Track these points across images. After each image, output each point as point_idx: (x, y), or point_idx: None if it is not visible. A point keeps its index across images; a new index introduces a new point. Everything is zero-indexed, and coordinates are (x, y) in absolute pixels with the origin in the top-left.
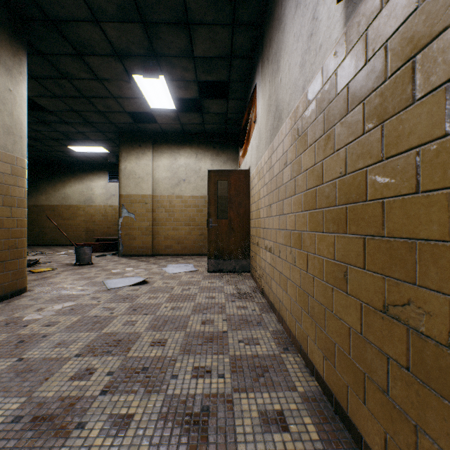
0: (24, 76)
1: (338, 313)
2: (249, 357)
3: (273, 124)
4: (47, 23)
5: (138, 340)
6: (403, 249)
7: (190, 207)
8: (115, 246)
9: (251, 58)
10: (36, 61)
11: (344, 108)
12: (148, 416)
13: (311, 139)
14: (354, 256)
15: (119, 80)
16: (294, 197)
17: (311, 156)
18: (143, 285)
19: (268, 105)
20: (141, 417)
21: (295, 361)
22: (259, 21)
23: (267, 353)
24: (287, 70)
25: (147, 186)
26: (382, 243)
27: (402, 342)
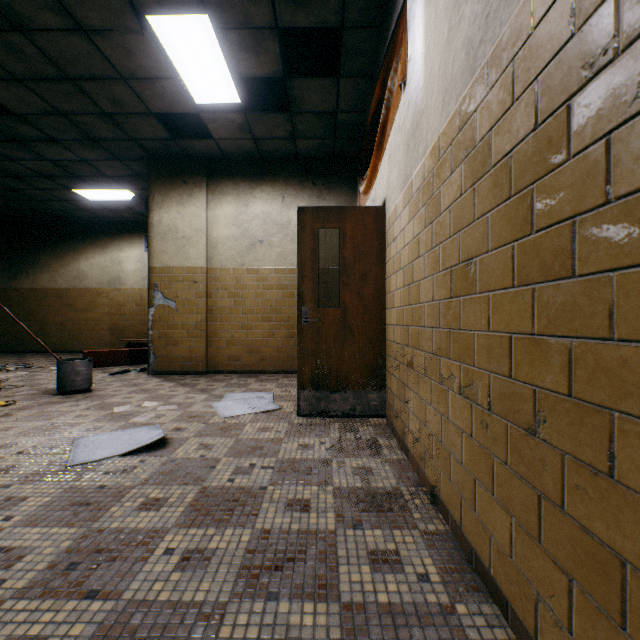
0: None
1: None
2: None
3: (486, 3)
4: None
5: None
6: None
7: (271, 289)
8: None
9: None
10: None
11: None
12: None
13: None
14: None
15: (121, 30)
16: None
17: None
18: (154, 452)
19: None
20: None
21: None
22: None
23: None
24: None
25: (197, 252)
26: None
27: None
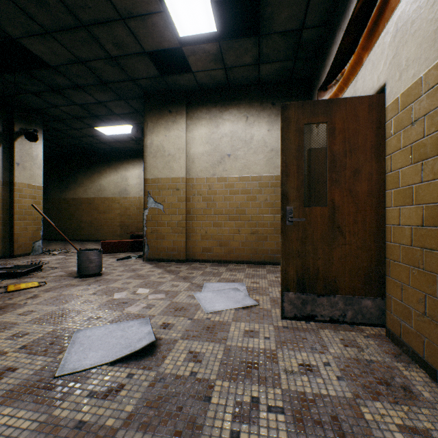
0: None
1: None
2: None
3: None
4: None
5: None
6: None
7: (237, 194)
8: None
9: None
10: None
11: None
12: None
13: None
14: None
15: None
16: None
17: None
18: (142, 360)
19: None
20: None
21: None
22: None
23: None
24: None
25: (178, 166)
26: None
27: None
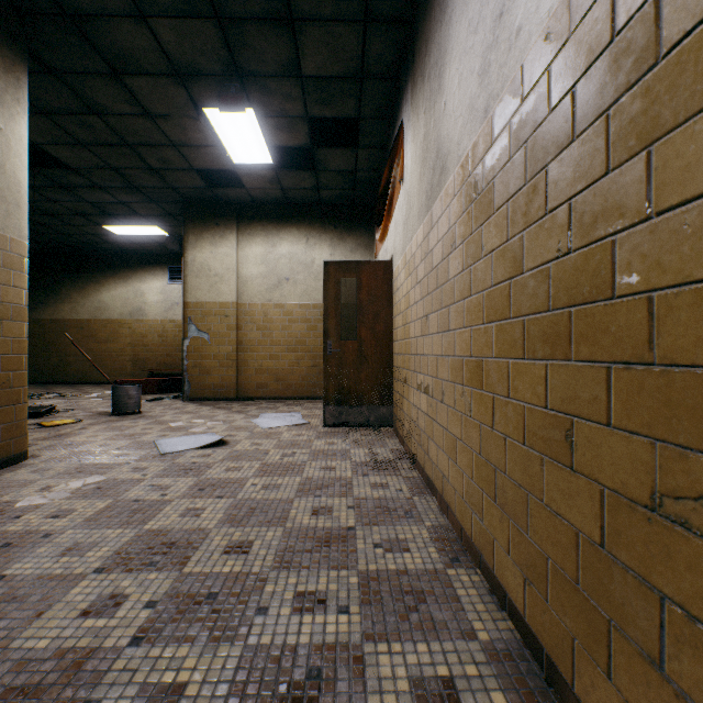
0: (23, 107)
1: (554, 504)
2: (393, 575)
3: (431, 180)
4: (61, 20)
5: (204, 543)
6: (697, 387)
7: (296, 323)
8: (179, 384)
9: (394, 77)
10: (47, 85)
11: (567, 132)
12: (211, 689)
13: (500, 197)
14: (587, 402)
15: (181, 116)
16: (470, 299)
17: (500, 226)
18: (219, 447)
19: (424, 151)
20: (199, 690)
21: (472, 581)
22: (407, 15)
23: (423, 567)
24: (456, 86)
25: (228, 289)
26: (649, 377)
27: (696, 570)
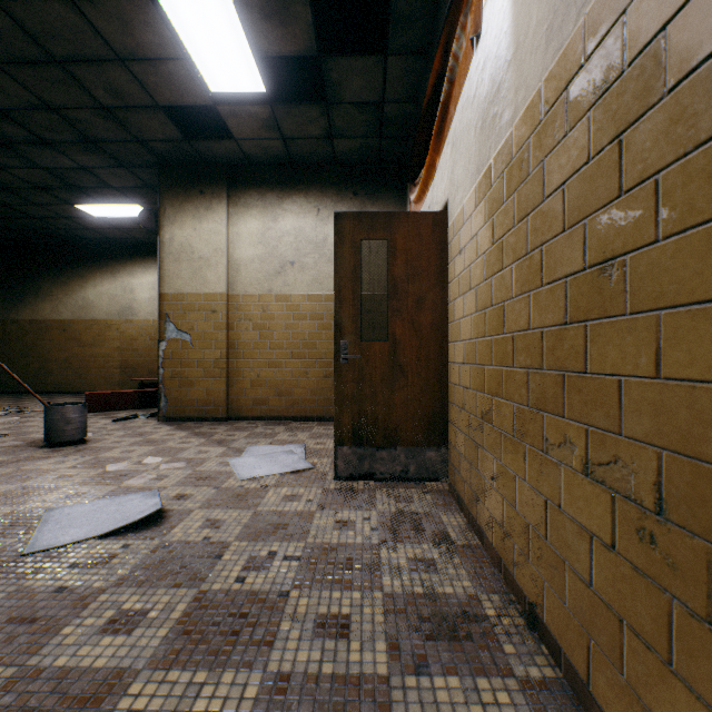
0: None
1: None
2: None
3: None
4: None
5: None
6: None
7: (304, 320)
8: None
9: None
10: None
11: None
12: None
13: None
14: None
15: None
16: None
17: None
18: (143, 531)
19: None
20: None
21: None
22: None
23: None
24: None
25: (216, 276)
26: None
27: None
